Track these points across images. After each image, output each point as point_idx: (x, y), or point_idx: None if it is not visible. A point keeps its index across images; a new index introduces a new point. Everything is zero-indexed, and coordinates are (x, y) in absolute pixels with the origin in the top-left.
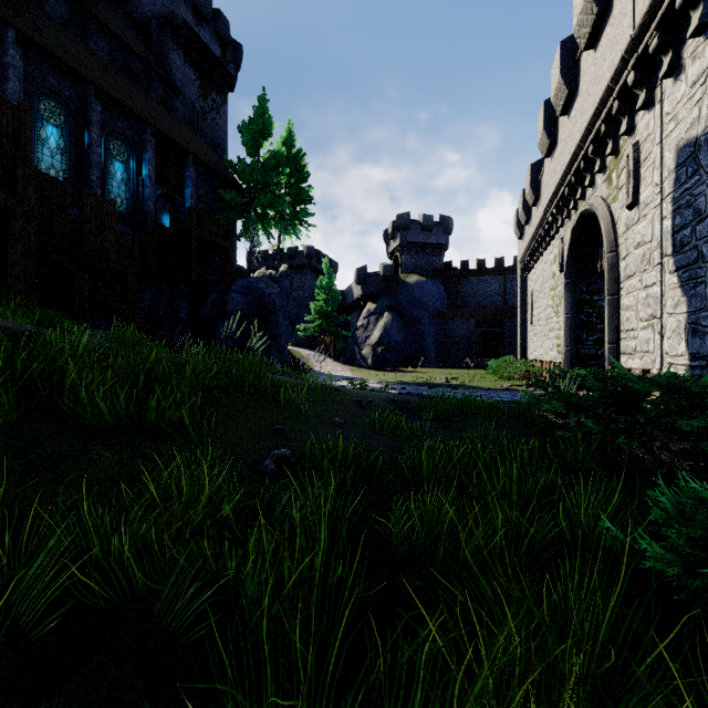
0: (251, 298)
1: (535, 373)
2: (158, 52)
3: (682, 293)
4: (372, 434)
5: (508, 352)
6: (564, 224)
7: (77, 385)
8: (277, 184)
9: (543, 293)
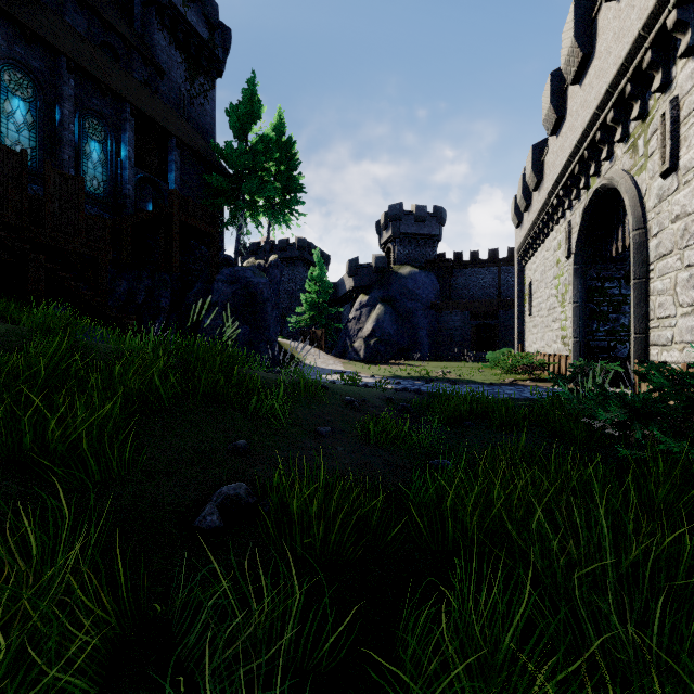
0: (238, 287)
1: (539, 366)
2: (142, 32)
3: None
4: (366, 446)
5: (503, 344)
6: (572, 206)
7: None
8: (265, 169)
9: (545, 282)
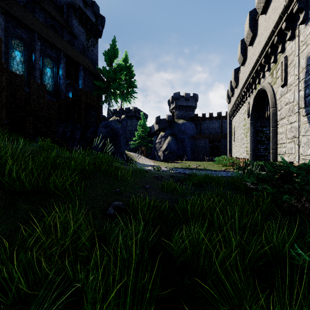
0: (108, 129)
1: (236, 163)
2: (67, 20)
3: (309, 125)
4: (163, 192)
5: (223, 154)
6: (250, 95)
7: (12, 170)
8: (120, 78)
9: (239, 127)
